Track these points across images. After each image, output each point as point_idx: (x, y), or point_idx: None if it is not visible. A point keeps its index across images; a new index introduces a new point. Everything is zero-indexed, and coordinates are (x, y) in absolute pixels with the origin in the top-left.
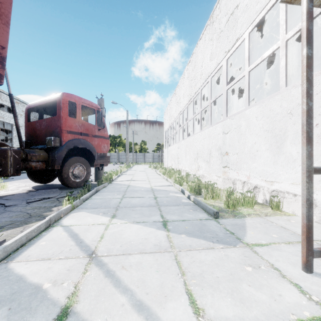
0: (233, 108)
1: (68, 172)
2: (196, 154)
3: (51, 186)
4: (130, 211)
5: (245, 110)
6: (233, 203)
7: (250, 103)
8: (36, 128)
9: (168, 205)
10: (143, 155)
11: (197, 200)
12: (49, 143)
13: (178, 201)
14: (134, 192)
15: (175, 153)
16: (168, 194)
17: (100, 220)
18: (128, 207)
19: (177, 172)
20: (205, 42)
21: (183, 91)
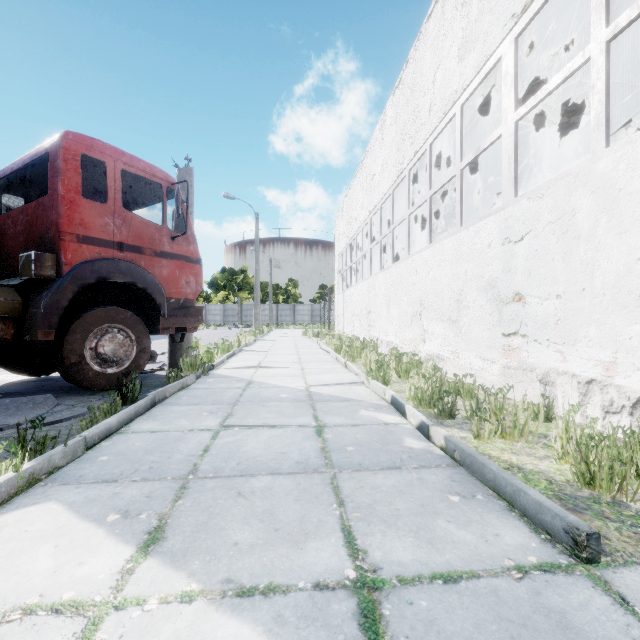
0: (490, 203)
1: (83, 348)
2: (418, 303)
3: (50, 385)
4: (228, 504)
5: (593, 163)
6: (612, 472)
7: (610, 137)
8: (7, 233)
9: (363, 468)
10: (291, 309)
11: (463, 450)
12: (26, 269)
13: (394, 445)
14: (258, 408)
15: (362, 303)
16: (356, 415)
17: (81, 569)
18: (224, 478)
19: (368, 345)
20: (445, 18)
21: (381, 158)
